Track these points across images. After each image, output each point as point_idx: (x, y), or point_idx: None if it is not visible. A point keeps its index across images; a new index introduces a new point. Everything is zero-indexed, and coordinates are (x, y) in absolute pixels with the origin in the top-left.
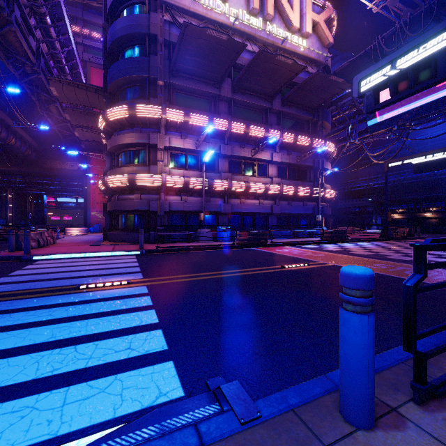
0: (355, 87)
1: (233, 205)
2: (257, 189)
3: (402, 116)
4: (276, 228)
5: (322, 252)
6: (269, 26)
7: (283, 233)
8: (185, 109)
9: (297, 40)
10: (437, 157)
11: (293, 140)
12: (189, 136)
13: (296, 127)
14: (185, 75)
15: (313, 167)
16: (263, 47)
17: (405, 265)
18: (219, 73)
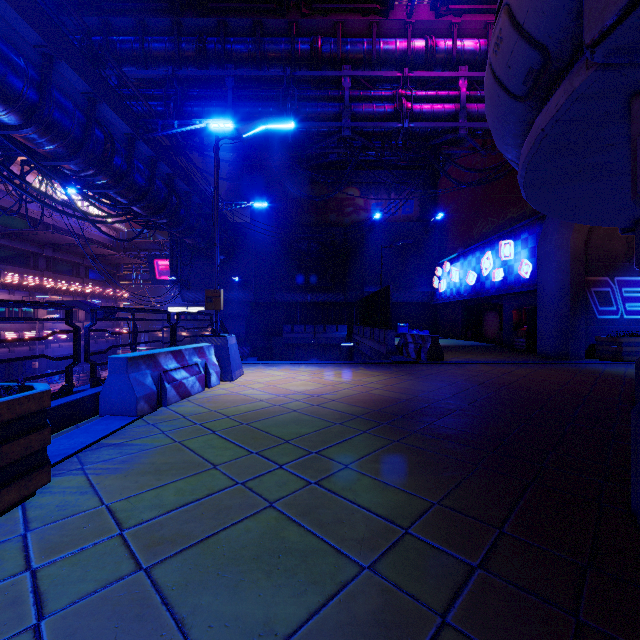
0: (166, 308)
1: (53, 350)
2: None
3: None
4: (85, 364)
5: None
6: (87, 203)
7: None
8: (13, 267)
9: (105, 214)
10: None
11: (101, 292)
12: (16, 292)
13: (99, 276)
14: (15, 239)
15: None
16: (79, 214)
17: None
18: (49, 242)
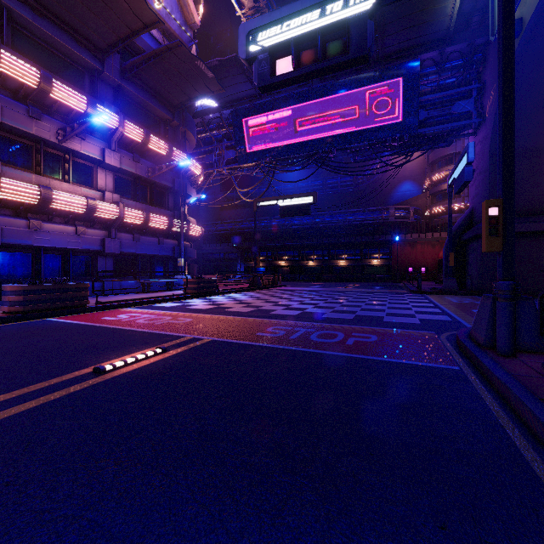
0: (243, 41)
1: (7, 231)
2: (70, 205)
3: (269, 152)
4: (112, 278)
5: (188, 314)
6: None
7: (126, 285)
8: None
9: None
10: (299, 202)
11: (141, 138)
12: None
13: (148, 124)
14: None
15: (173, 190)
16: None
17: (300, 324)
18: None
